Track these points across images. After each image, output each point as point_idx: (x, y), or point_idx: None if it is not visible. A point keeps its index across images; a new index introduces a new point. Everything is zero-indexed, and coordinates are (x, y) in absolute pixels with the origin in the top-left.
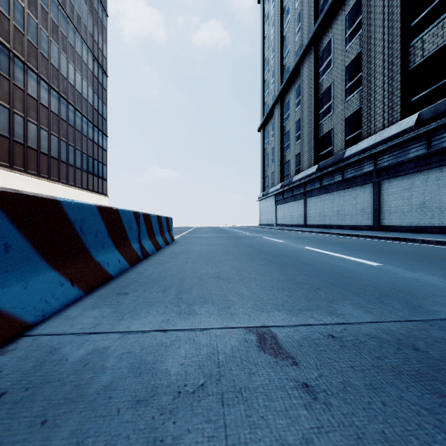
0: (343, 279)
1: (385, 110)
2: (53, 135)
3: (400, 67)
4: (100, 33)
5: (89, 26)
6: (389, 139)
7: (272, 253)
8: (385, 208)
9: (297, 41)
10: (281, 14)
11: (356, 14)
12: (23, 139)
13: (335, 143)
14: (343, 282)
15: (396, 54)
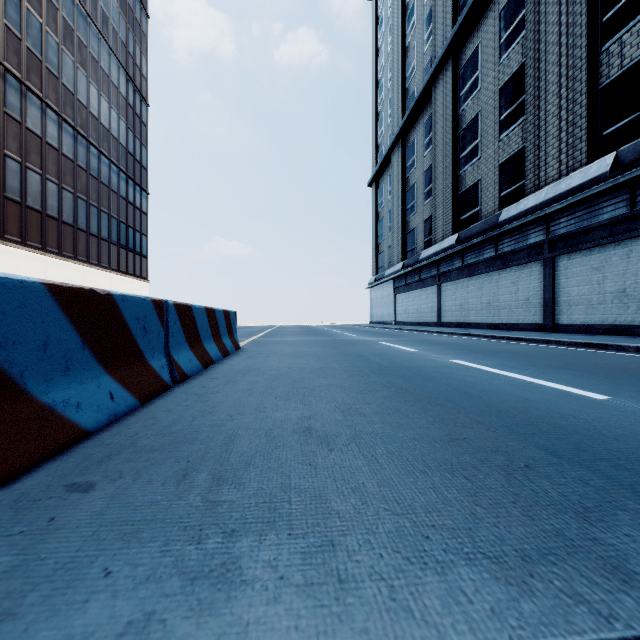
0: (563, 435)
1: (561, 150)
2: (66, 190)
3: (586, 83)
4: (137, 41)
5: (121, 30)
6: (570, 192)
7: (402, 372)
8: (562, 297)
9: (427, 52)
10: (402, 15)
11: (516, 8)
12: (19, 194)
13: (484, 202)
14: (571, 446)
15: (579, 64)
